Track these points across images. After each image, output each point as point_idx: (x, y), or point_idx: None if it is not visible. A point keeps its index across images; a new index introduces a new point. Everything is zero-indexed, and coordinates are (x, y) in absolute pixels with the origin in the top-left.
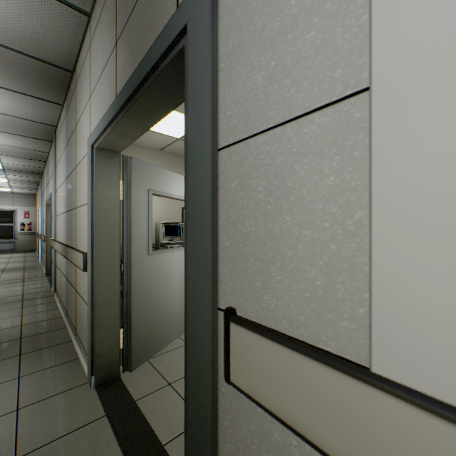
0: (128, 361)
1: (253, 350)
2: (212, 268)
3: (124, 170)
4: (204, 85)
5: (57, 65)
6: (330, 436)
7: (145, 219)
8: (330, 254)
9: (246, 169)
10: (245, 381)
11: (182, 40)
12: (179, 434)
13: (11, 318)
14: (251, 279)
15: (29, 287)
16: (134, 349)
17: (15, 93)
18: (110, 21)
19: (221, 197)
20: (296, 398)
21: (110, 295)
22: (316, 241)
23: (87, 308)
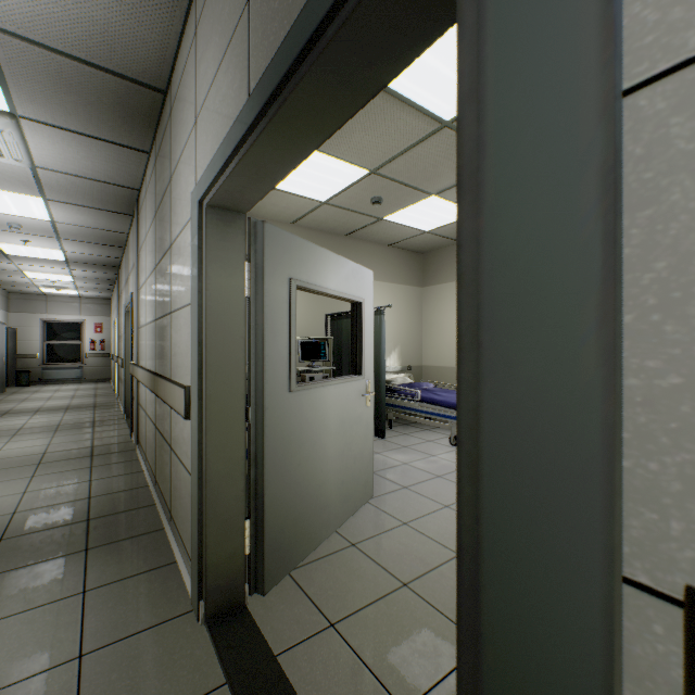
0: (258, 576)
1: None
2: (612, 456)
3: (251, 245)
4: None
5: (141, 83)
6: None
7: (285, 330)
8: None
9: None
10: None
11: None
12: None
13: (74, 484)
14: None
15: (101, 435)
16: (268, 556)
17: (80, 137)
18: None
19: (632, 238)
20: None
21: (229, 461)
22: None
23: (190, 480)
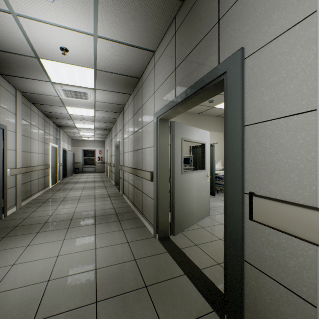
0: (172, 230)
1: (264, 206)
2: (241, 175)
3: (170, 129)
4: (236, 99)
5: (133, 76)
6: (300, 230)
7: (180, 154)
8: (300, 168)
9: (259, 135)
10: (260, 218)
11: (222, 76)
12: (207, 267)
13: (108, 204)
14: (262, 179)
15: (109, 190)
16: (175, 224)
17: (111, 92)
18: (170, 57)
19: (245, 146)
20: (285, 220)
21: (164, 194)
22: (294, 163)
23: (151, 200)
